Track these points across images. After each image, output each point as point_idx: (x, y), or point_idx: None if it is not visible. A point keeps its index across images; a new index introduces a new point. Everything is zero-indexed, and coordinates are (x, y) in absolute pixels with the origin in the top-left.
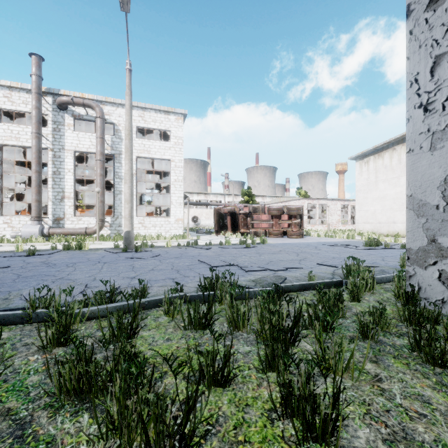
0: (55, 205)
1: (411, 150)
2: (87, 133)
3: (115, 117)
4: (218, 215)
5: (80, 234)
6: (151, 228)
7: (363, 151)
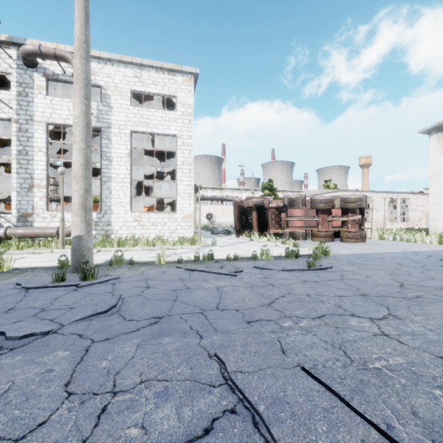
0: (21, 196)
1: None
2: (65, 99)
3: (102, 78)
4: (239, 210)
5: (51, 236)
6: (150, 227)
7: None
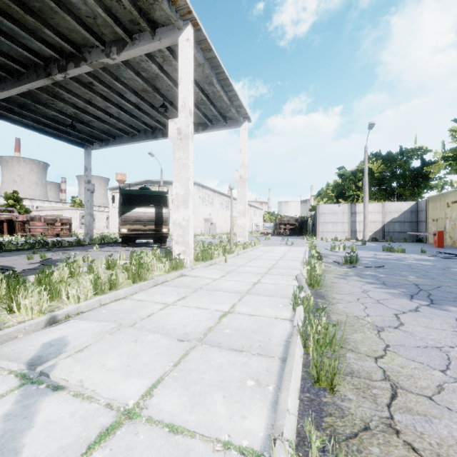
0: None
1: (85, 215)
2: None
3: None
4: None
5: None
6: None
7: (113, 186)
